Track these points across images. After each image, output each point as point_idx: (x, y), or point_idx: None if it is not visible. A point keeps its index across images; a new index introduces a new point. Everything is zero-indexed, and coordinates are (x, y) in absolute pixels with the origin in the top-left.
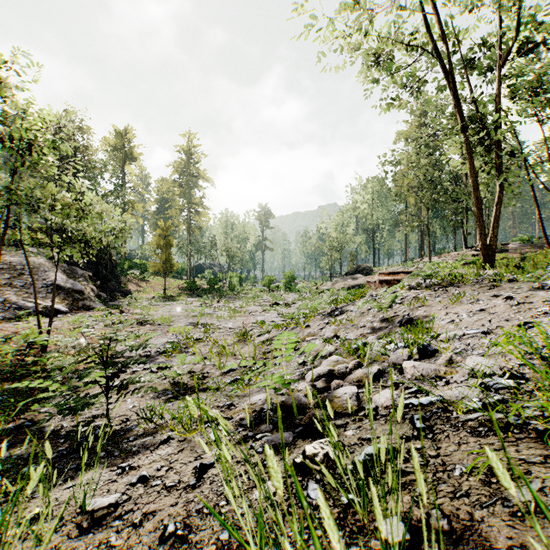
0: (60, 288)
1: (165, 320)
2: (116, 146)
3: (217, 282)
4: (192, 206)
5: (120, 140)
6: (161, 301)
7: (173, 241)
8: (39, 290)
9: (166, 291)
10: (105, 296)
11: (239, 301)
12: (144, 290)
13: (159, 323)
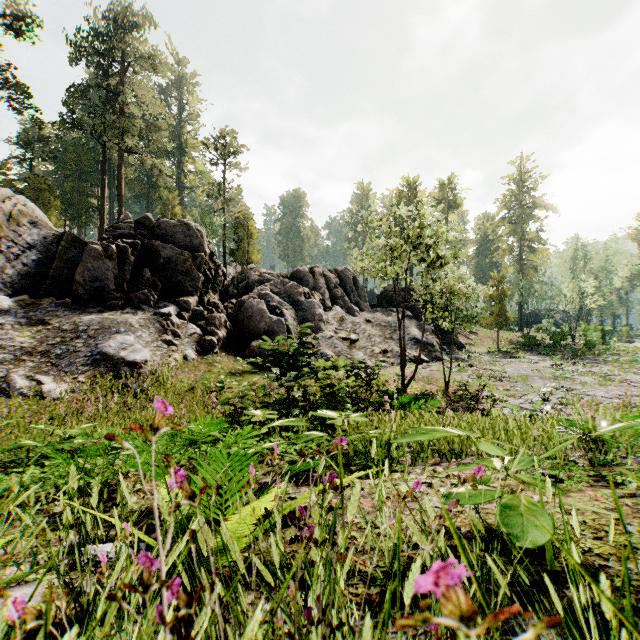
0: (418, 341)
1: (521, 379)
2: (439, 198)
3: (565, 337)
4: (524, 244)
5: (444, 191)
6: (501, 357)
7: (507, 291)
8: (407, 343)
9: (496, 345)
10: (446, 348)
11: (605, 365)
12: (474, 343)
13: (516, 381)
